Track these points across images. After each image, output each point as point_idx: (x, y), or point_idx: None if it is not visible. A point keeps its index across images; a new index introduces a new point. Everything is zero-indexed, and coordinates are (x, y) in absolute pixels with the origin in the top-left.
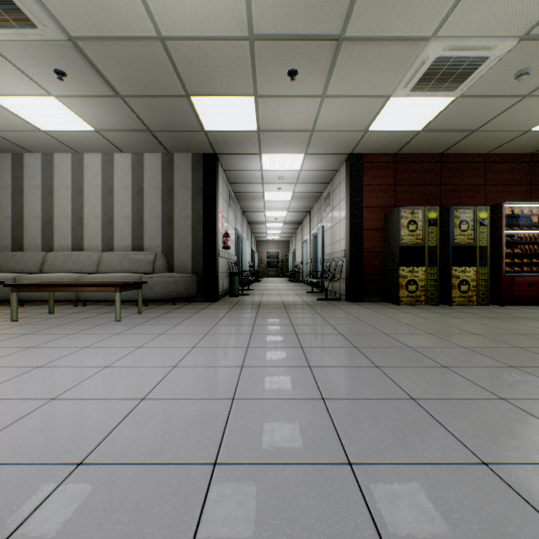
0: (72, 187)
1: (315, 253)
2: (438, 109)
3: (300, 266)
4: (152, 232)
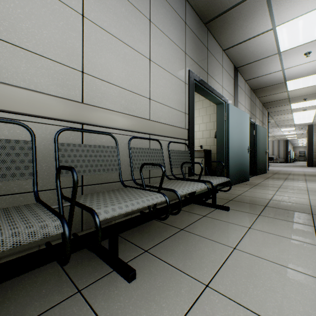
0: None
1: None
2: None
3: None
4: (275, 152)
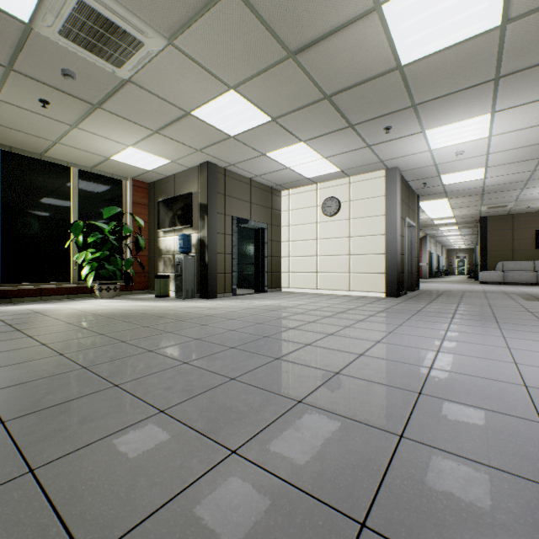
0: None
1: None
2: None
3: None
4: None
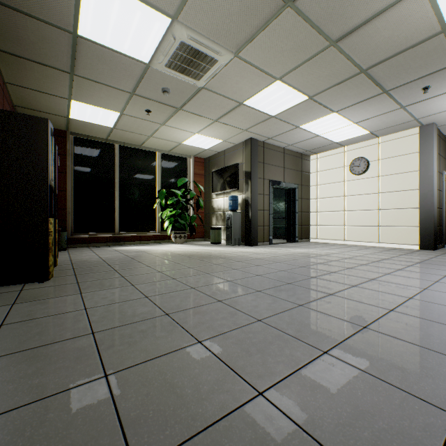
0: None
1: None
2: (128, 52)
3: None
4: None
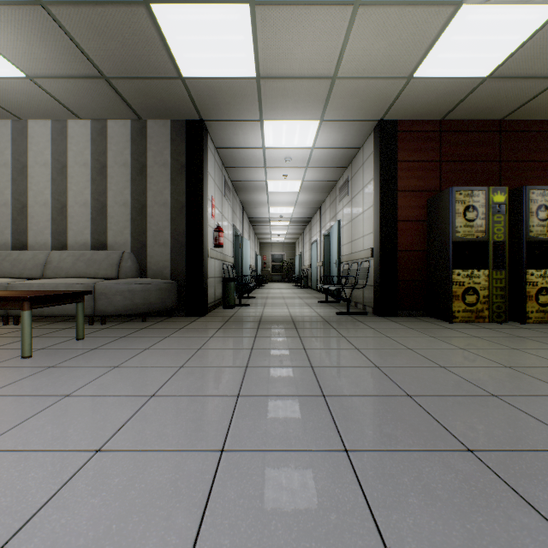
0: (11, 164)
1: (327, 254)
2: (526, 34)
3: (308, 270)
4: (119, 224)
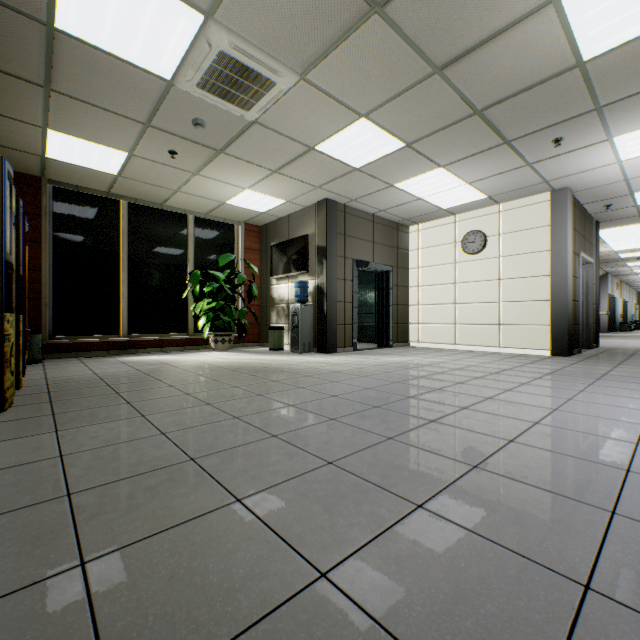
0: None
1: None
2: (139, 61)
3: None
4: None
